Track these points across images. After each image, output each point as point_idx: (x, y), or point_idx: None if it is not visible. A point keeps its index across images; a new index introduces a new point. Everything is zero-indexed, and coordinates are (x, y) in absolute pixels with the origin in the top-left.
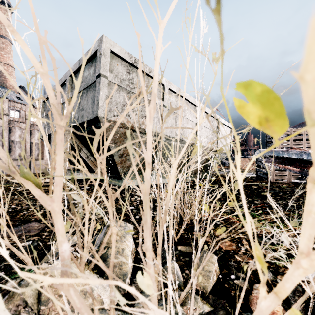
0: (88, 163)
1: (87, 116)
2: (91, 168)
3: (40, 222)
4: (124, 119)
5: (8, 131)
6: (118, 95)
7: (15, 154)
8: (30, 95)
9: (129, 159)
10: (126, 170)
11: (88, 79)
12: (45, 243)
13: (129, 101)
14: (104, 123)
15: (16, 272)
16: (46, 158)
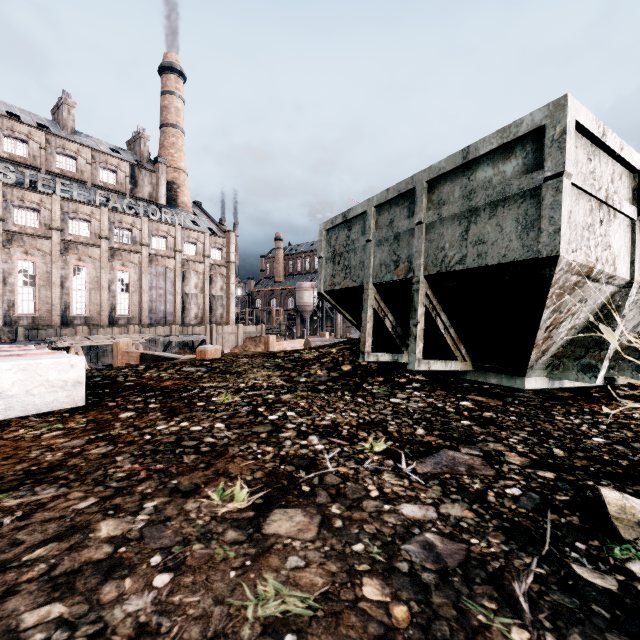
0: (448, 341)
1: (504, 256)
2: (449, 350)
3: (457, 450)
4: (584, 256)
5: (181, 277)
6: (577, 208)
7: (190, 315)
8: (208, 215)
9: (552, 335)
10: (537, 357)
11: (504, 185)
12: (552, 496)
13: (589, 218)
14: (558, 269)
15: (608, 549)
16: (233, 322)
